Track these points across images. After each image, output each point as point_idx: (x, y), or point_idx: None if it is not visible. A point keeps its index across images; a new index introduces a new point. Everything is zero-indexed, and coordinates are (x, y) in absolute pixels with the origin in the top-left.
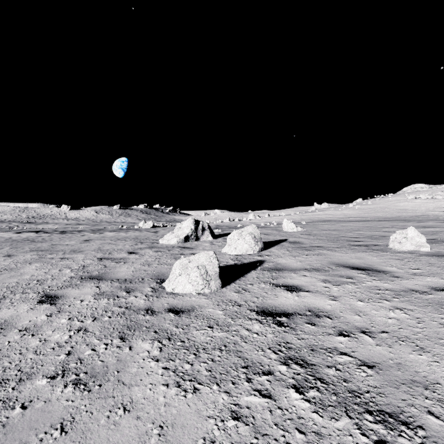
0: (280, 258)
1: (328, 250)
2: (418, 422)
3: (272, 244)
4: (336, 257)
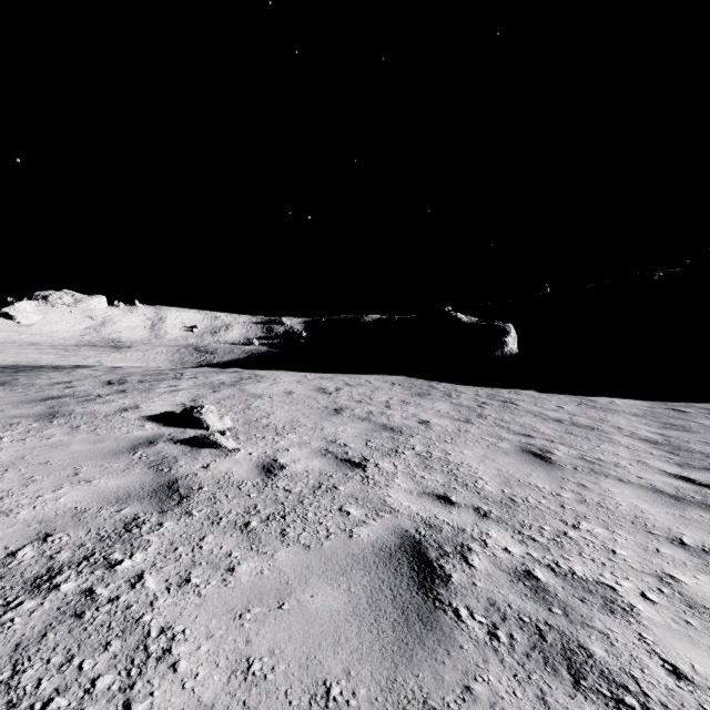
0: None
1: None
2: (131, 515)
3: None
4: None
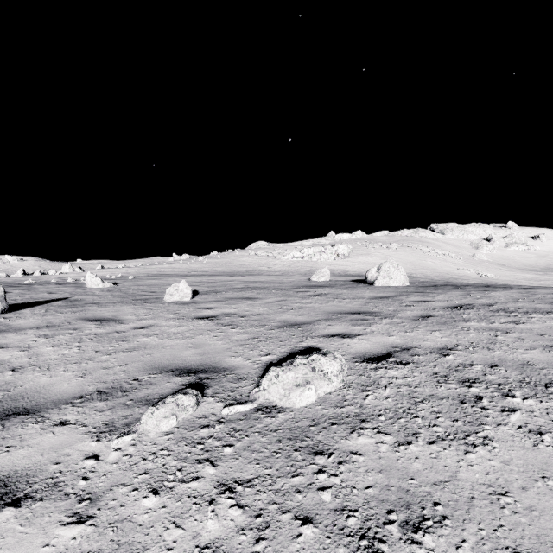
0: (21, 319)
1: (99, 305)
2: None
3: (37, 304)
4: (95, 312)
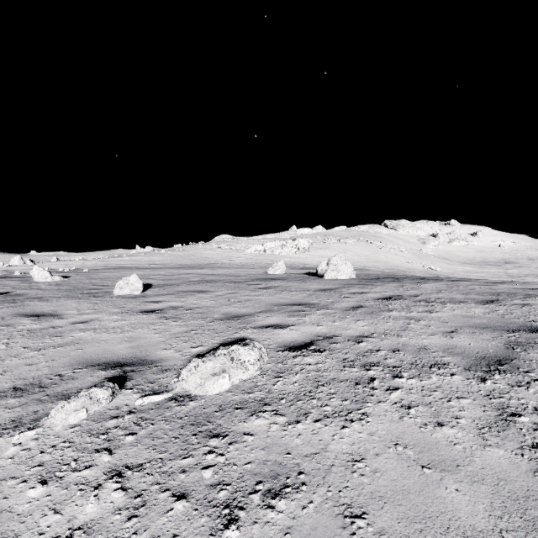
0: None
1: (41, 300)
2: None
3: None
4: (34, 307)
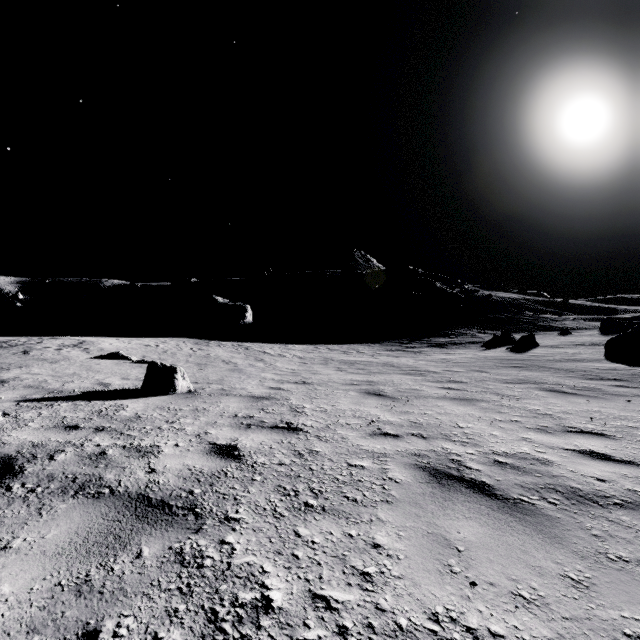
0: None
1: None
2: None
3: None
4: None
